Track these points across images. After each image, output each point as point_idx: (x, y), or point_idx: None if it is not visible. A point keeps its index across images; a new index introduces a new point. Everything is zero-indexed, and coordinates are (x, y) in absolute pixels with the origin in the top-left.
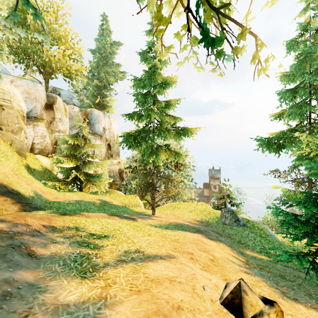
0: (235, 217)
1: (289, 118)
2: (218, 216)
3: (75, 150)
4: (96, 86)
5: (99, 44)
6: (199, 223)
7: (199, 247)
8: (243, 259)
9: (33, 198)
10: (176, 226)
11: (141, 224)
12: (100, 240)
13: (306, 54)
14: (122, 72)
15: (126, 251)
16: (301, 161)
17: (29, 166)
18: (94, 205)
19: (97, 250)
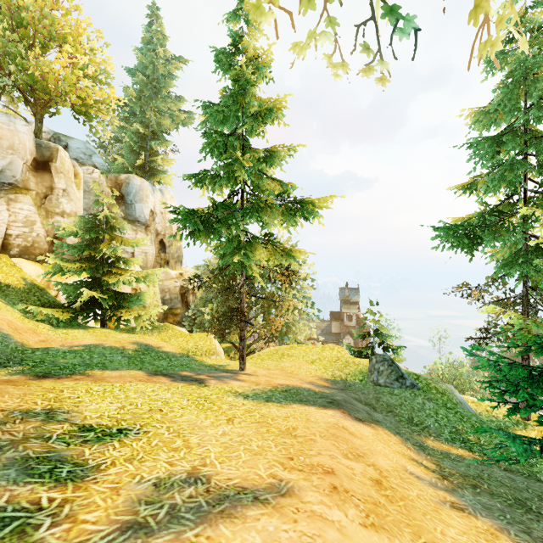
0: (397, 371)
1: (491, 189)
2: (364, 369)
3: (92, 249)
4: (138, 133)
5: (144, 58)
6: (331, 385)
7: (343, 446)
8: (430, 462)
9: None
10: (287, 393)
11: (215, 392)
12: (99, 445)
13: (521, 72)
14: (188, 113)
15: (160, 482)
16: (512, 267)
17: None
18: (121, 355)
19: (74, 485)
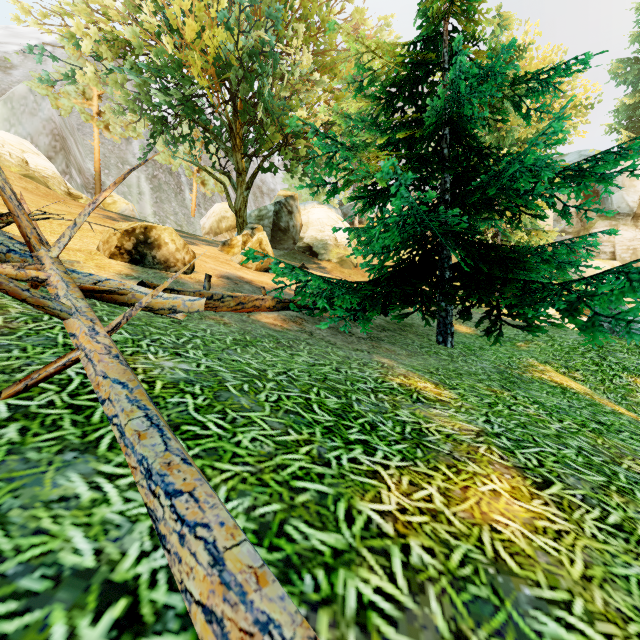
0: None
1: None
2: None
3: None
4: (629, 107)
5: None
6: None
7: None
8: None
9: None
10: None
11: None
12: None
13: None
14: None
15: None
16: None
17: None
18: None
19: None
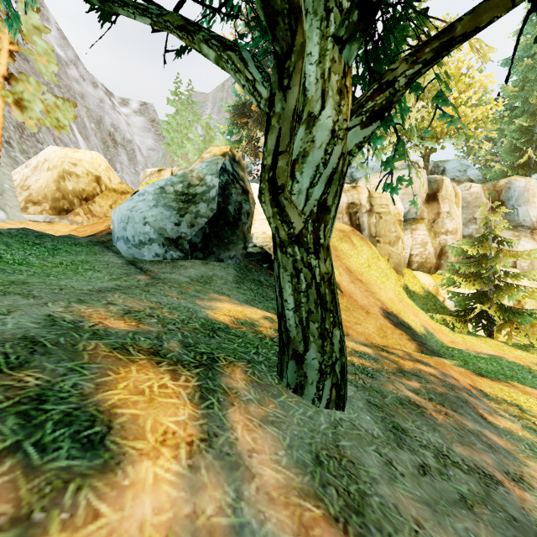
0: None
1: None
2: None
3: (479, 265)
4: (519, 129)
5: (527, 40)
6: None
7: None
8: None
9: (425, 336)
10: None
11: None
12: None
13: None
14: None
15: None
16: None
17: (407, 288)
18: (530, 374)
19: None
